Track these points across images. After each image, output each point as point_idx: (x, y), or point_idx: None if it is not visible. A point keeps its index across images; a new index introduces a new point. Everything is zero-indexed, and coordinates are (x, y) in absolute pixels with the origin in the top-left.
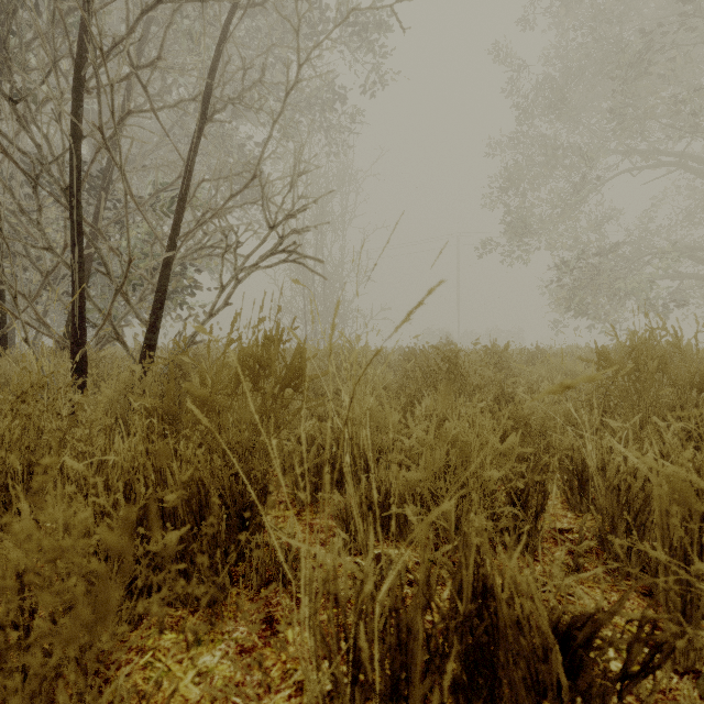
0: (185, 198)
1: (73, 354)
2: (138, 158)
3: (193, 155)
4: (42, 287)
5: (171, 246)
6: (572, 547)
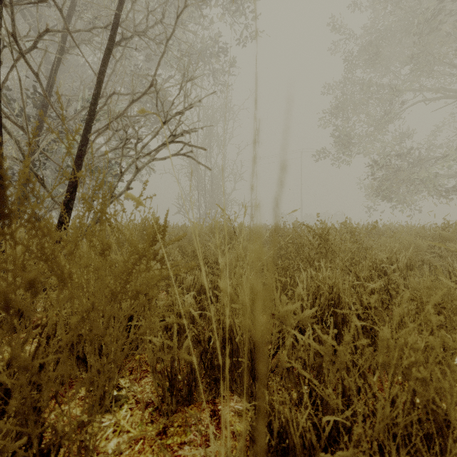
0: (95, 103)
1: None
2: (79, 91)
3: (102, 69)
4: None
5: (83, 142)
6: None
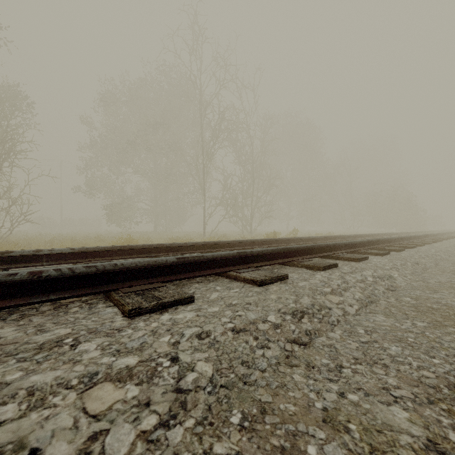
0: None
1: None
2: None
3: None
4: None
5: None
6: None
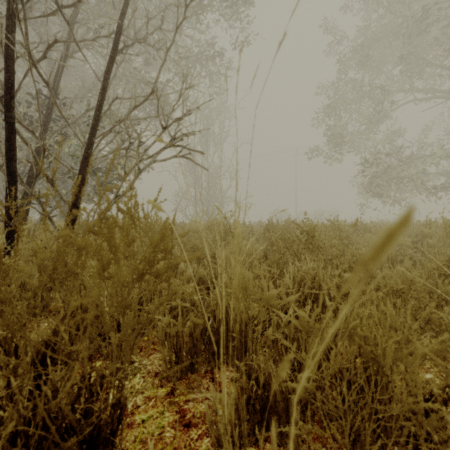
0: (100, 108)
1: (6, 227)
2: (80, 93)
3: (107, 77)
4: None
5: (88, 145)
6: None
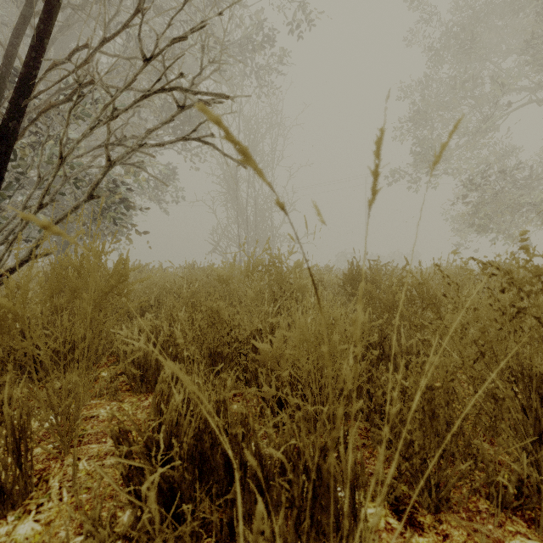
0: (40, 47)
1: None
2: None
3: None
4: None
5: (10, 112)
6: None
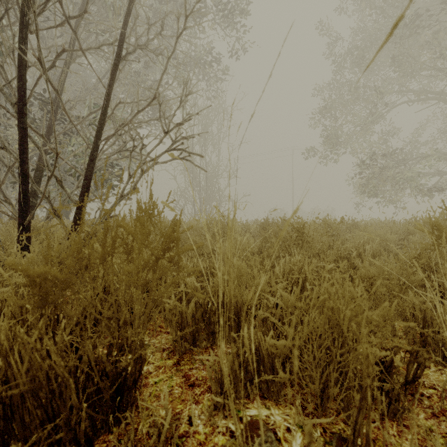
0: (105, 113)
1: (19, 225)
2: (82, 94)
3: (111, 83)
4: (5, 177)
5: (94, 147)
6: (435, 409)
